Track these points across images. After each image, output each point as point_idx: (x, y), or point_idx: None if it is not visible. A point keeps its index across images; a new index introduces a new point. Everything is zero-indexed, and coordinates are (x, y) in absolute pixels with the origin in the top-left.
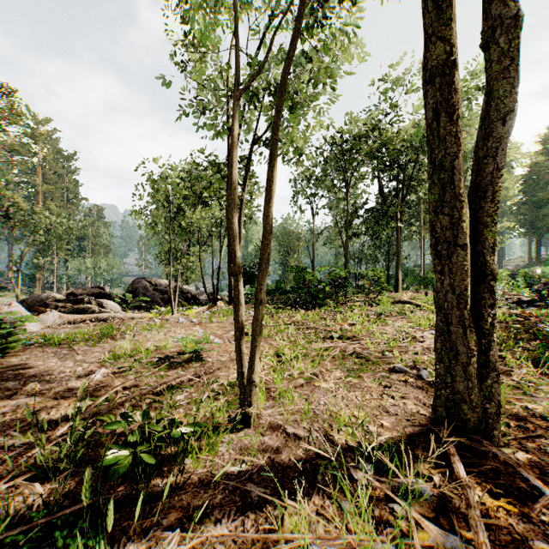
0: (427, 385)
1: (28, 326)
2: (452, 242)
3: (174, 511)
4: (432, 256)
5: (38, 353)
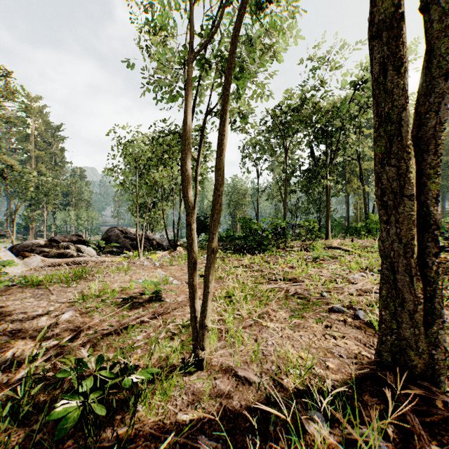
0: (364, 325)
1: (14, 269)
2: (399, 192)
3: None
4: (378, 206)
5: (17, 294)
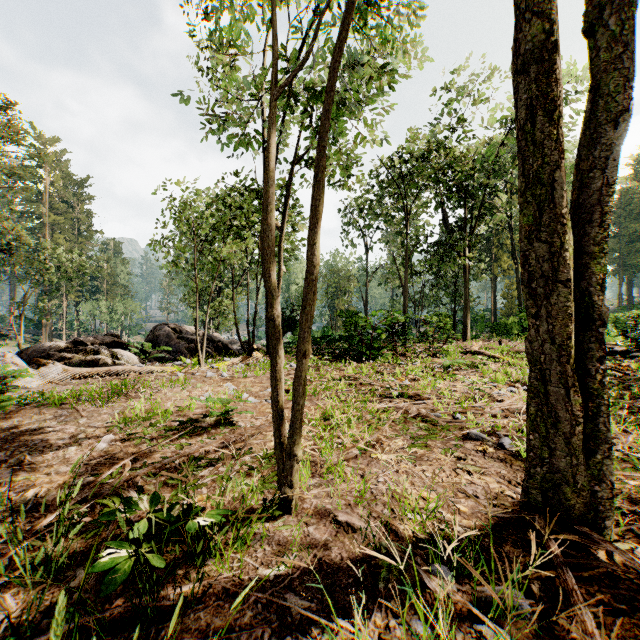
0: (511, 457)
1: (25, 381)
2: (551, 277)
3: (188, 636)
4: (524, 295)
5: (33, 416)
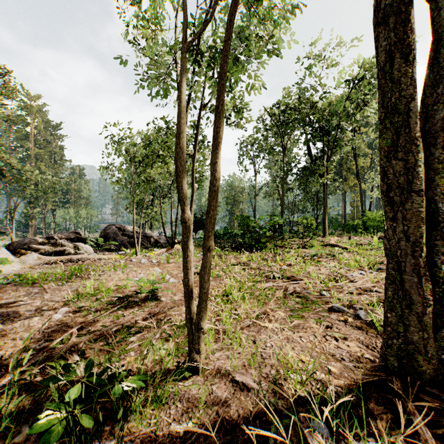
0: (366, 325)
1: (10, 266)
2: (406, 188)
3: None
4: (383, 202)
5: (11, 292)
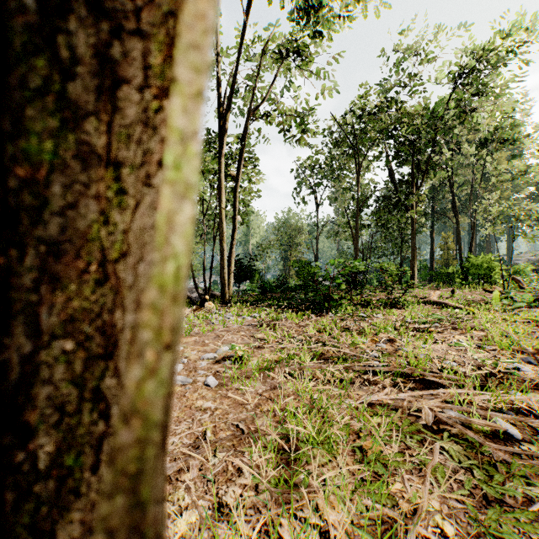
0: None
1: None
2: None
3: None
4: None
5: None
